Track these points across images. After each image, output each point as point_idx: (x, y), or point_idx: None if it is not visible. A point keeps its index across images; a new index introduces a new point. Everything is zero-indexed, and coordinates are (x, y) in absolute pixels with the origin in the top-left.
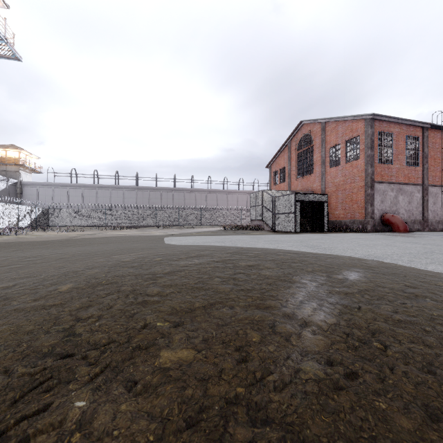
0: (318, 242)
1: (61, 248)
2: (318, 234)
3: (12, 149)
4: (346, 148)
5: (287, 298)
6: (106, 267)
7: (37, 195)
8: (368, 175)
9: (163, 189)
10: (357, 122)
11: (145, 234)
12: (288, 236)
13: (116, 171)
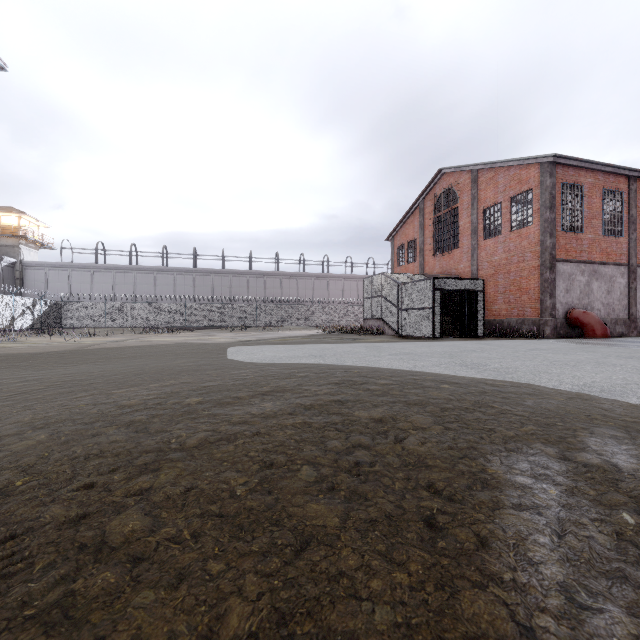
0: (480, 357)
1: (53, 368)
2: (471, 342)
3: (7, 212)
4: (510, 209)
5: (514, 571)
6: (77, 424)
7: (45, 281)
8: (546, 250)
9: (234, 272)
10: (528, 169)
11: (202, 341)
12: (426, 345)
13: (164, 246)
